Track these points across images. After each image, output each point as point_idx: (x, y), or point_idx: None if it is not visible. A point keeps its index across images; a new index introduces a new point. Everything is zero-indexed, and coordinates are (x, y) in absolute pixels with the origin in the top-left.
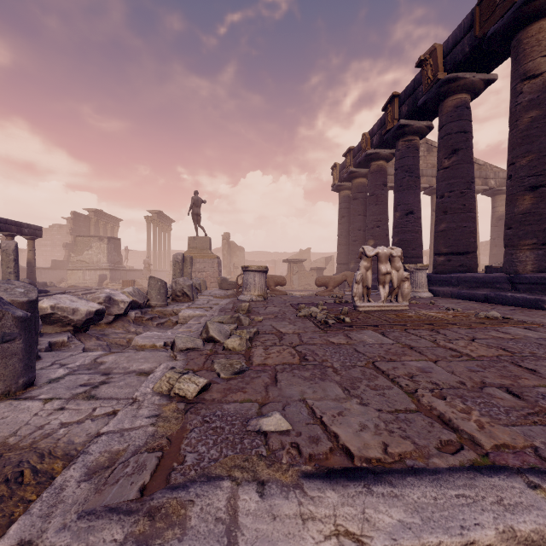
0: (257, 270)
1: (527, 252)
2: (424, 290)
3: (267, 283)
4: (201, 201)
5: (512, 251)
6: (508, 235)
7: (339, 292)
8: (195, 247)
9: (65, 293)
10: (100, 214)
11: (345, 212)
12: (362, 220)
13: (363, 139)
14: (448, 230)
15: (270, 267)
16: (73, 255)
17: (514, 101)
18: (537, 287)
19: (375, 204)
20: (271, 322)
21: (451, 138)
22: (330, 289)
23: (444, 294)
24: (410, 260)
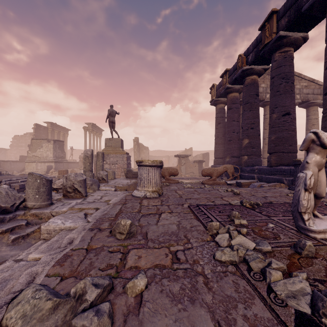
0: (151, 164)
1: None
2: None
3: (163, 174)
4: (115, 112)
5: None
6: None
7: (219, 180)
8: (110, 146)
9: (3, 181)
10: (54, 126)
11: (220, 119)
12: (235, 125)
13: (239, 59)
14: None
15: (166, 160)
16: (30, 152)
17: None
18: None
19: (250, 110)
20: (166, 319)
21: None
22: (214, 178)
23: None
24: (287, 155)
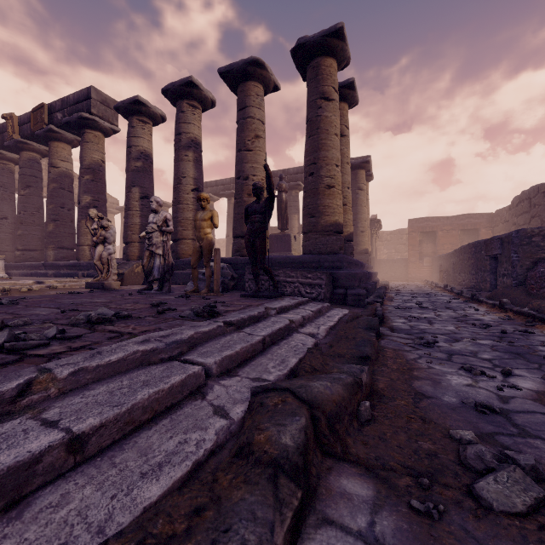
0: None
1: (52, 251)
2: (0, 272)
3: None
4: None
5: (46, 250)
6: (45, 242)
7: None
8: None
9: None
10: None
11: None
12: None
13: None
14: (23, 235)
15: None
16: None
17: (48, 175)
18: (52, 267)
19: None
20: None
21: (26, 178)
22: None
23: (16, 275)
24: (5, 253)
